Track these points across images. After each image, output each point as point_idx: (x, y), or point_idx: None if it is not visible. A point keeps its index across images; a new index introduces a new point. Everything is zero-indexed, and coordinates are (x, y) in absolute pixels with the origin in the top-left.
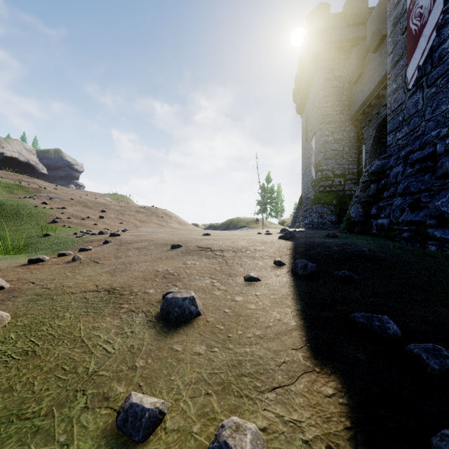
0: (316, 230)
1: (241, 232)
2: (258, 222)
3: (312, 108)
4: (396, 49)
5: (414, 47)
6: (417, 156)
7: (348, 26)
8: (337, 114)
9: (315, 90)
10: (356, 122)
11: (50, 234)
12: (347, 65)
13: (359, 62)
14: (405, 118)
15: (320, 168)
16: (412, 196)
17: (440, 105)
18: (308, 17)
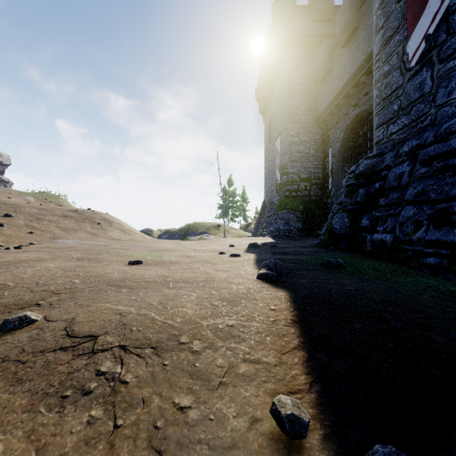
0: (285, 240)
1: (198, 245)
2: (219, 228)
3: (277, 107)
4: (389, 22)
5: (419, 12)
6: (436, 149)
7: (314, 21)
8: (303, 113)
9: (280, 87)
10: (322, 124)
11: None
12: (313, 63)
13: (327, 58)
14: (402, 107)
15: (285, 170)
16: (431, 204)
17: None
18: (273, 5)
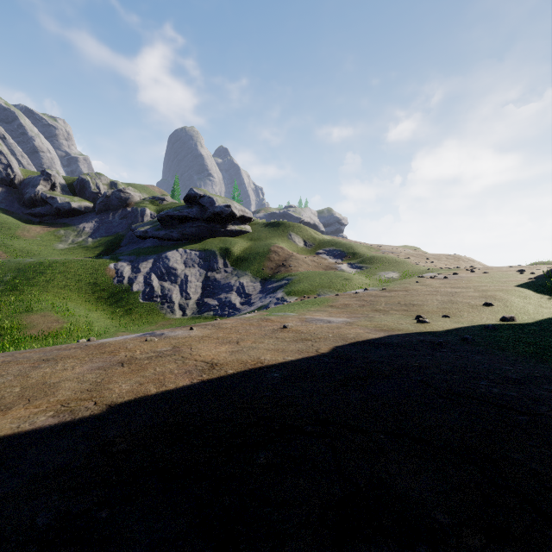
0: None
1: None
2: None
3: None
4: None
5: None
6: None
7: None
8: None
9: None
10: None
11: (430, 269)
12: None
13: None
14: None
15: None
16: None
17: None
18: None
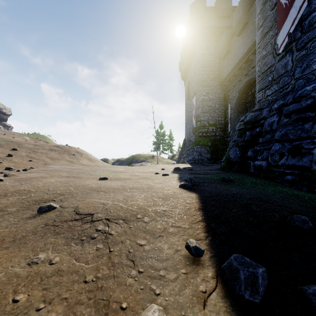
0: (198, 165)
1: (141, 169)
2: (154, 158)
3: (193, 75)
4: (266, 23)
5: (284, 18)
6: (293, 107)
7: (218, 17)
8: (211, 80)
9: (195, 62)
10: (224, 87)
11: None
12: (218, 46)
13: (227, 42)
14: (274, 78)
15: (199, 118)
16: (290, 142)
17: (311, 65)
18: (191, 6)
